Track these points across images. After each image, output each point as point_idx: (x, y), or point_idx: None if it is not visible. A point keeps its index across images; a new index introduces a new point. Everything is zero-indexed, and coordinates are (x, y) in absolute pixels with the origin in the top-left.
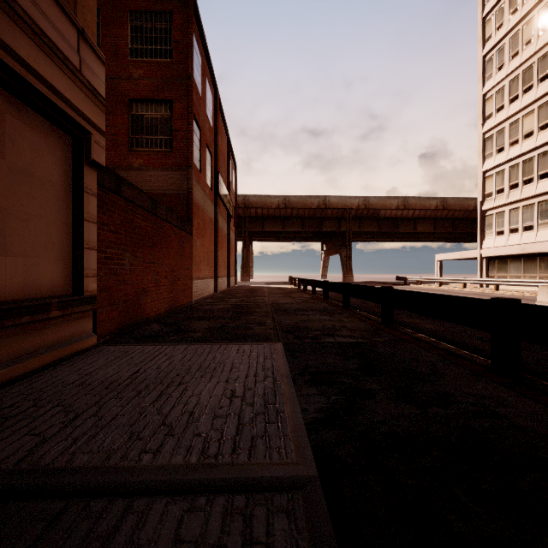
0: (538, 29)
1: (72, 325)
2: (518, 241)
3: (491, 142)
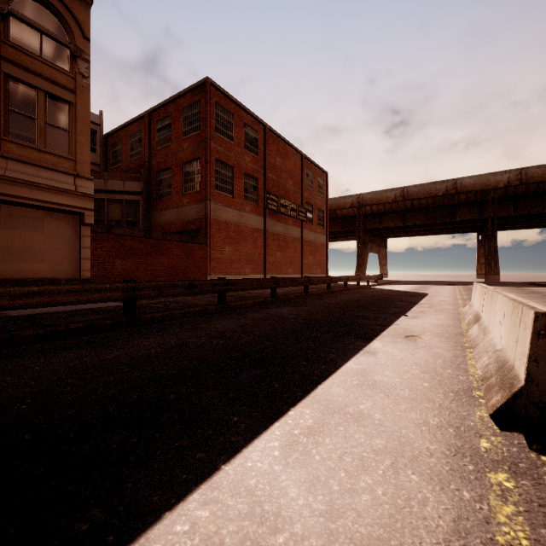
0: None
1: None
2: None
3: None
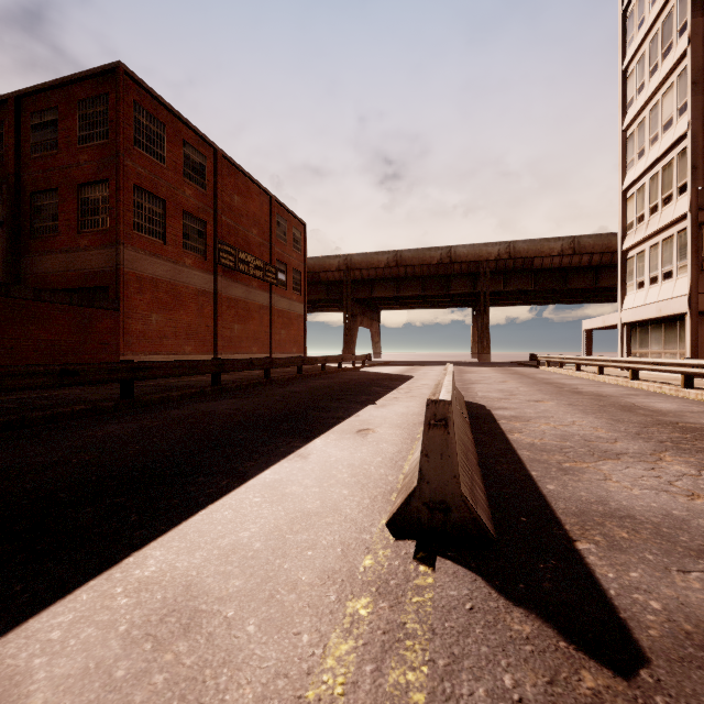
0: None
1: None
2: (656, 296)
3: (632, 143)
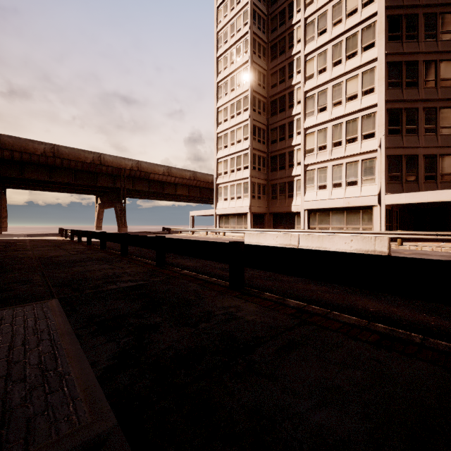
0: (243, 80)
1: None
2: (234, 205)
3: (221, 140)
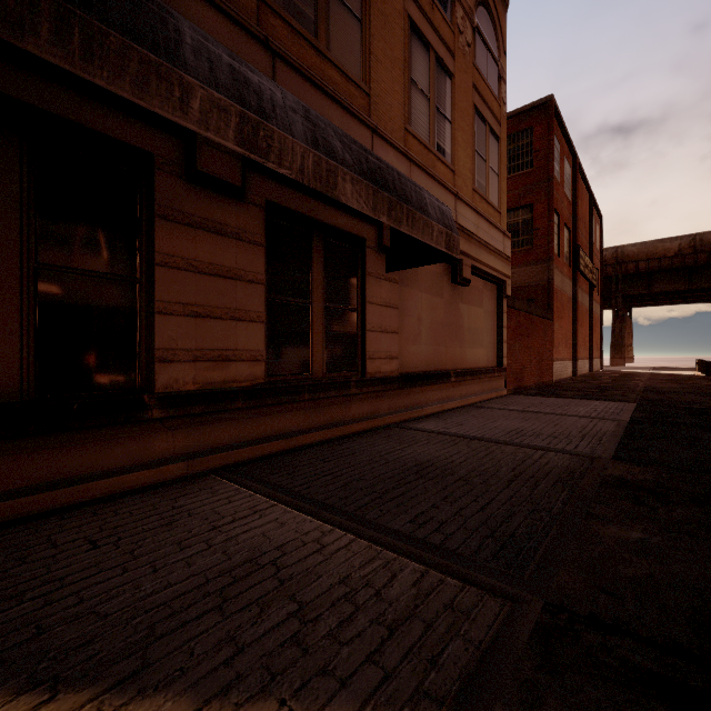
0: None
1: (499, 382)
2: None
3: None
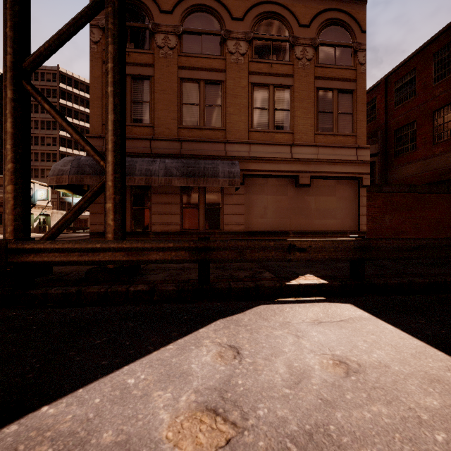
0: None
1: None
2: None
3: None
